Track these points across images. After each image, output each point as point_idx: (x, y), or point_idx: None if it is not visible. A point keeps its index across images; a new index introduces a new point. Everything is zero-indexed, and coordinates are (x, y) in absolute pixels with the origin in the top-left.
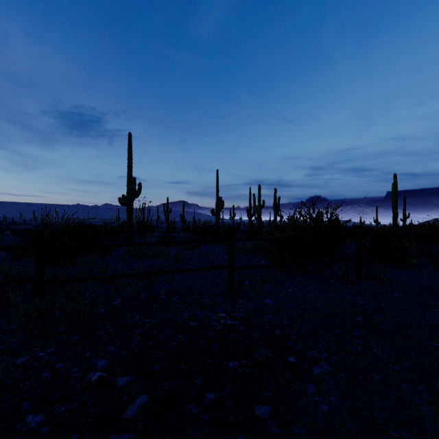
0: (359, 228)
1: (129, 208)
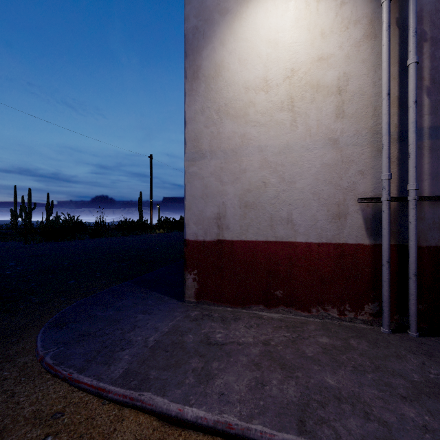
0: (74, 224)
1: None
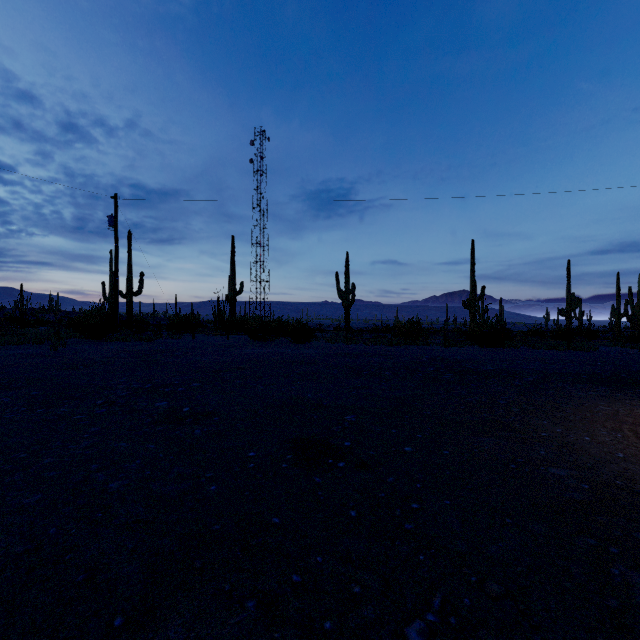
0: None
1: (472, 311)
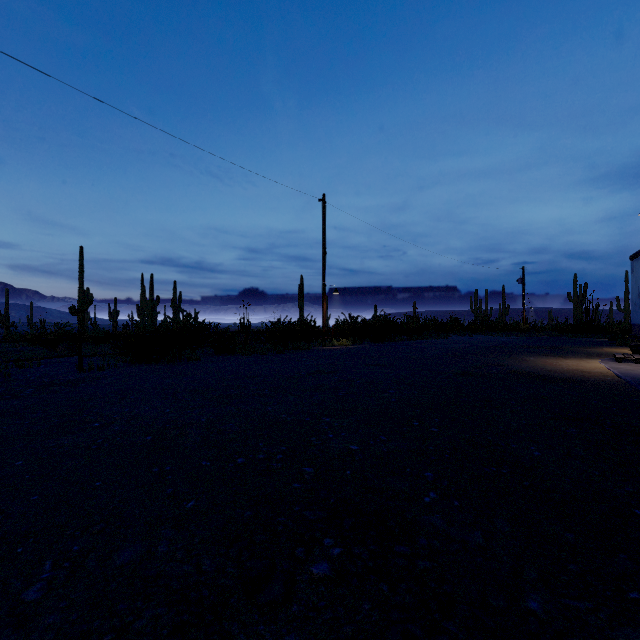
0: (180, 329)
1: None
